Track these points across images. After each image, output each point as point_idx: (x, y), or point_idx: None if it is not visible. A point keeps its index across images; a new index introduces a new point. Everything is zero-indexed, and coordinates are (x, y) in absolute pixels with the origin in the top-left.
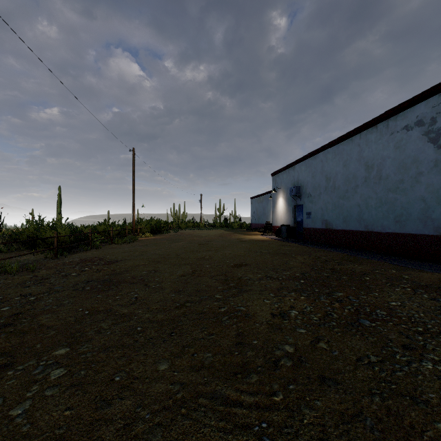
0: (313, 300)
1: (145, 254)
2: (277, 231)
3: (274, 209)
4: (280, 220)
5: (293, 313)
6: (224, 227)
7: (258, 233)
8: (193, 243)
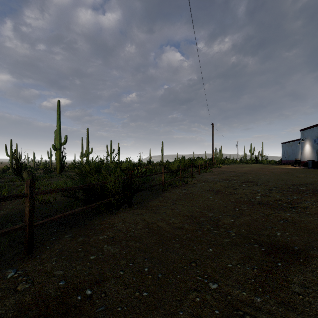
0: (317, 175)
1: (240, 170)
2: (304, 164)
3: (302, 151)
4: (307, 158)
5: (310, 176)
6: (254, 163)
7: (289, 165)
8: (254, 168)
